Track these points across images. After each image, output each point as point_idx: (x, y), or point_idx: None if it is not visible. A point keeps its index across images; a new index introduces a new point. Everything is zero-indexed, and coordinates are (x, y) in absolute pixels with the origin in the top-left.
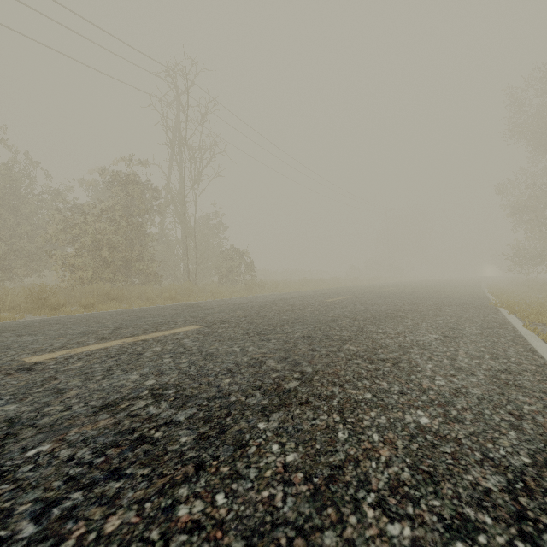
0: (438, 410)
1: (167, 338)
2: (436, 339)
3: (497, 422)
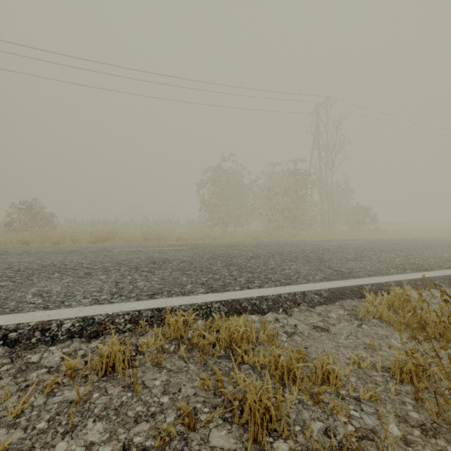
0: None
1: (352, 243)
2: None
3: None
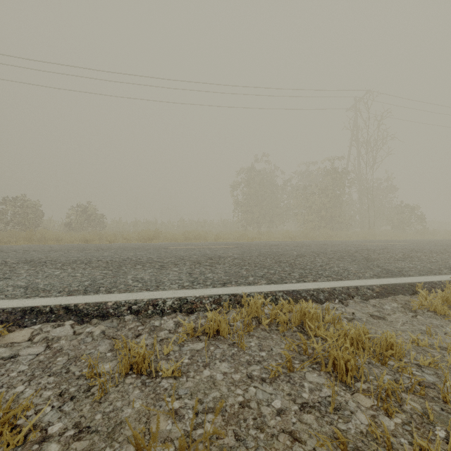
0: None
1: (397, 244)
2: None
3: None
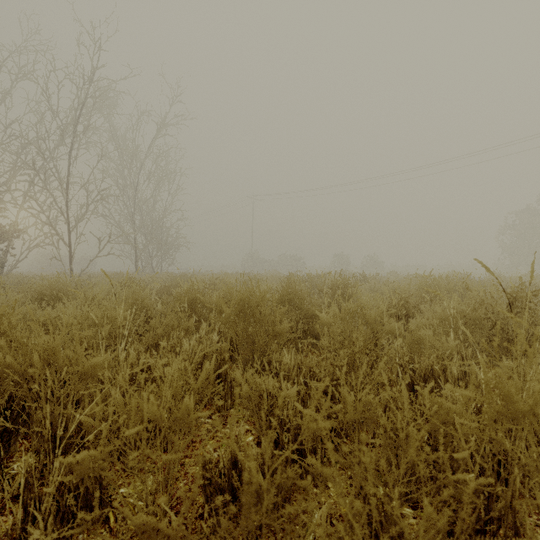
0: None
1: None
2: None
3: None
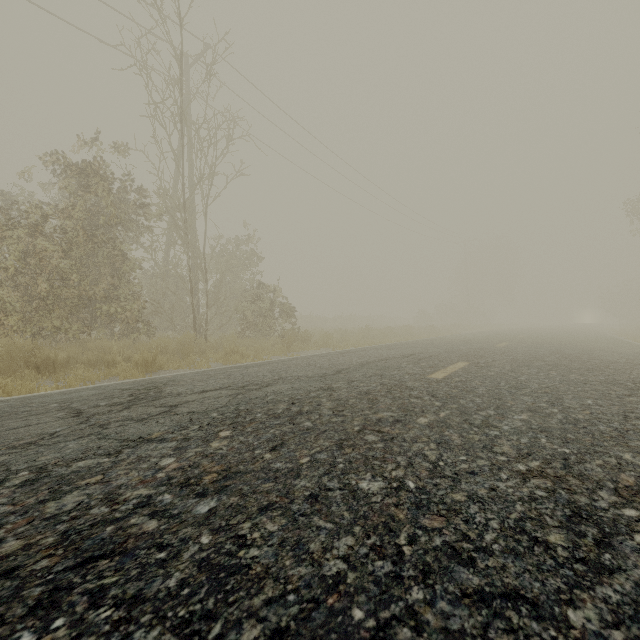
0: None
1: None
2: None
3: None
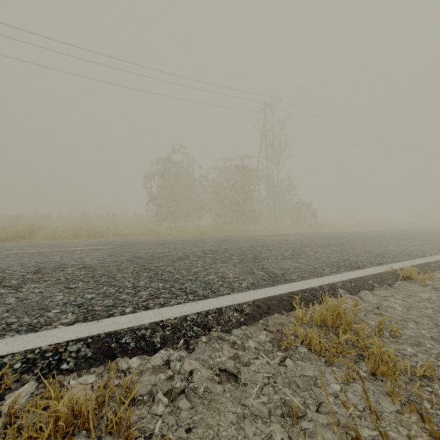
0: (381, 250)
1: (292, 238)
2: (412, 244)
3: (397, 252)
